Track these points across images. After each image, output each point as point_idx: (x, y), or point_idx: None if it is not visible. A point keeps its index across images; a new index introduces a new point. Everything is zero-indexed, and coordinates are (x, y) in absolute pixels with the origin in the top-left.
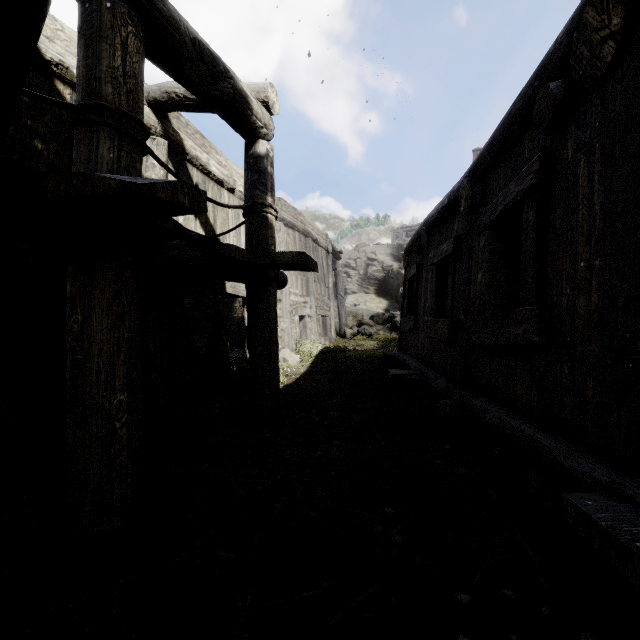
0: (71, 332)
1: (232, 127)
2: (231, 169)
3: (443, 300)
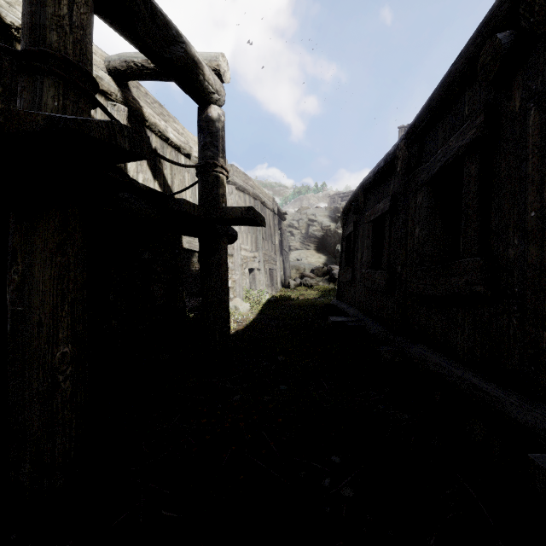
0: (11, 283)
1: (185, 92)
2: (187, 137)
3: (379, 254)
